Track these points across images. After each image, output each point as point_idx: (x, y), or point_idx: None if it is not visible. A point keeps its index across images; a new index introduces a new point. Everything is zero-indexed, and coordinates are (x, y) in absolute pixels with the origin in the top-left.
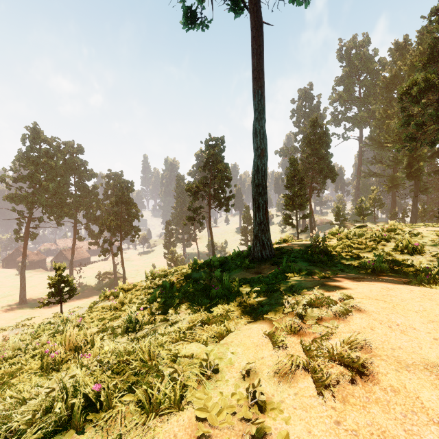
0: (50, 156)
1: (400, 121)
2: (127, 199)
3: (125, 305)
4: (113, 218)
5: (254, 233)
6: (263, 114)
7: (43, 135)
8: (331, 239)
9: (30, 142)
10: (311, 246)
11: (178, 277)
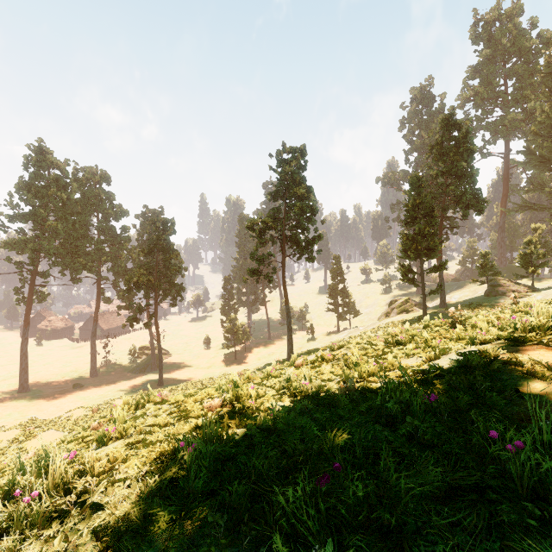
0: (62, 186)
1: None
2: (164, 245)
3: None
4: (143, 272)
5: None
6: None
7: (52, 157)
8: None
9: (34, 166)
10: None
11: None
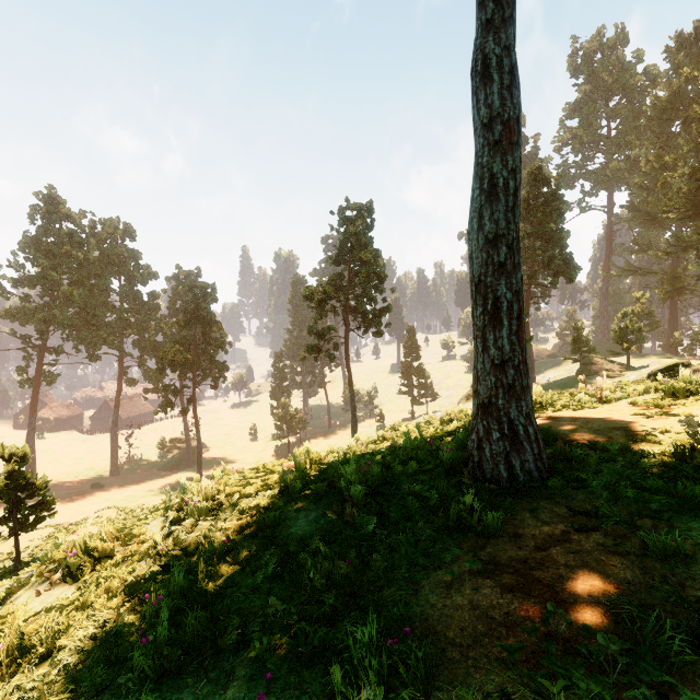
0: (77, 243)
1: (695, 170)
2: (204, 316)
3: (26, 662)
4: (180, 348)
5: (478, 396)
6: (512, 8)
7: (65, 207)
8: (681, 407)
9: (42, 219)
10: (691, 446)
11: (242, 524)
